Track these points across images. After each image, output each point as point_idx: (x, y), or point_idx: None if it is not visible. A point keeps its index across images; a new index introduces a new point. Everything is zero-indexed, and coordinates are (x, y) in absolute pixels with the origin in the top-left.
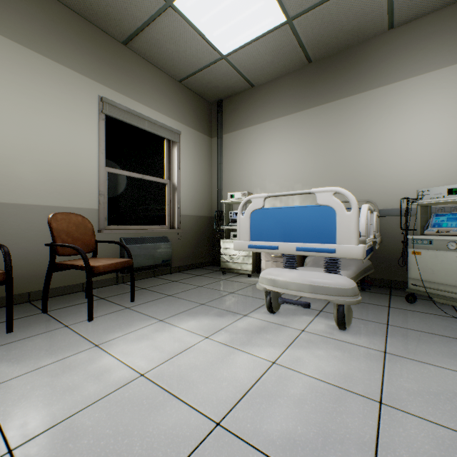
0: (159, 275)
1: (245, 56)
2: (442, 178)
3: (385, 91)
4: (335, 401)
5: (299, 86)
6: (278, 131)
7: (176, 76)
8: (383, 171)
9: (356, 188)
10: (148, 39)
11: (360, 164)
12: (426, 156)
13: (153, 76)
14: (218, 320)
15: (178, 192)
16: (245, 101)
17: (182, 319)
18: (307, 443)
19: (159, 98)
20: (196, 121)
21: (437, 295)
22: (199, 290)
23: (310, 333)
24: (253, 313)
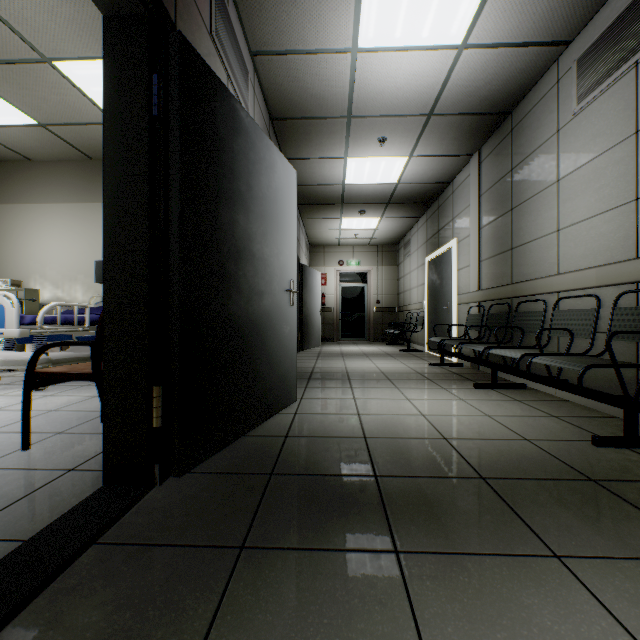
0: None
1: (3, 134)
2: None
3: None
4: None
5: (83, 178)
6: (61, 216)
7: None
8: None
9: None
10: None
11: None
12: None
13: None
14: None
15: None
16: (22, 172)
17: None
18: None
19: None
20: None
21: None
22: None
23: (4, 395)
24: None
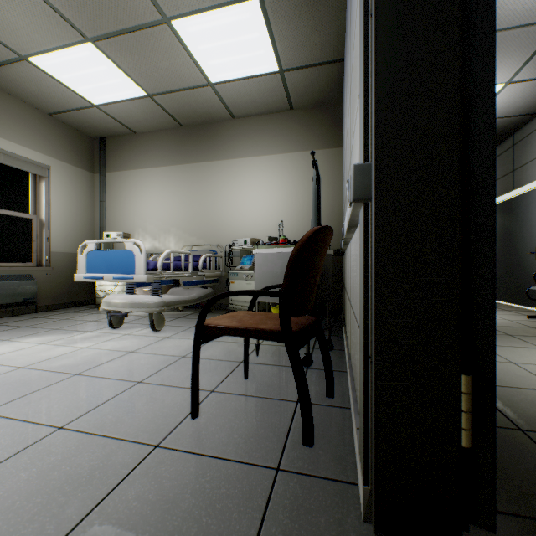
0: (21, 315)
1: (119, 110)
2: (262, 232)
3: (231, 163)
4: (106, 354)
5: (174, 143)
6: (158, 178)
7: (43, 109)
8: (231, 223)
9: (214, 234)
10: (2, 75)
11: (216, 216)
12: (254, 215)
13: (13, 106)
14: (62, 336)
15: (48, 228)
16: (129, 144)
17: (27, 338)
18: (72, 365)
19: (21, 130)
20: (72, 156)
21: (238, 309)
22: (61, 321)
23: (131, 335)
24: (98, 330)
